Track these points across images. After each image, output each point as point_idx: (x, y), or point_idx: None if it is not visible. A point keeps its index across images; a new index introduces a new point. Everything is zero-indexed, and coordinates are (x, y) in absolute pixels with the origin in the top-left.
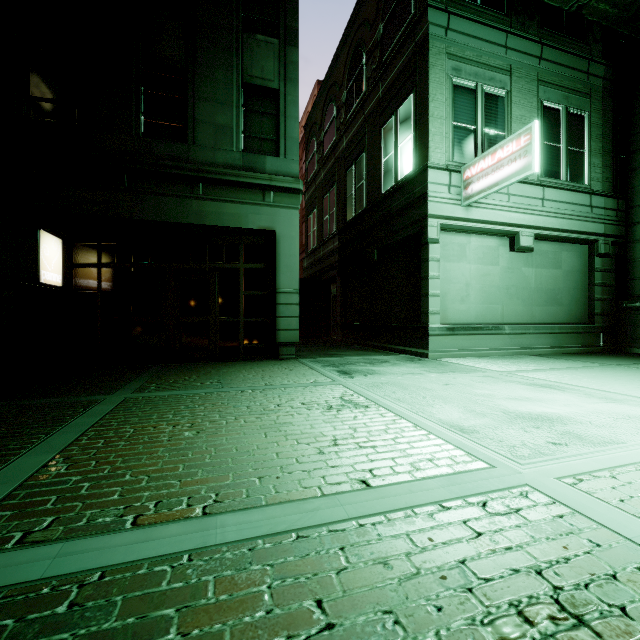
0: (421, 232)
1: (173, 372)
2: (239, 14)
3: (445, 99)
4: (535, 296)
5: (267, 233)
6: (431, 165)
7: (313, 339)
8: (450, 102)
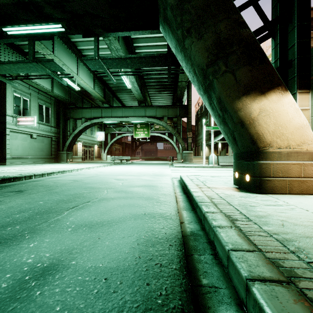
0: (4, 131)
1: None
2: None
3: (12, 98)
4: (37, 149)
5: None
6: (7, 115)
7: None
8: (13, 99)
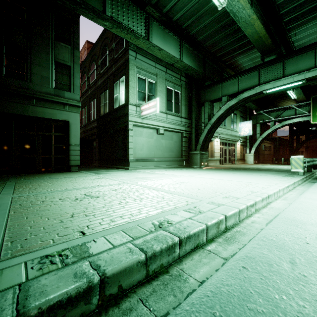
0: (127, 126)
1: (25, 176)
2: (53, 32)
3: (135, 81)
4: (165, 149)
5: (65, 121)
6: (130, 103)
7: (85, 166)
8: (137, 82)
